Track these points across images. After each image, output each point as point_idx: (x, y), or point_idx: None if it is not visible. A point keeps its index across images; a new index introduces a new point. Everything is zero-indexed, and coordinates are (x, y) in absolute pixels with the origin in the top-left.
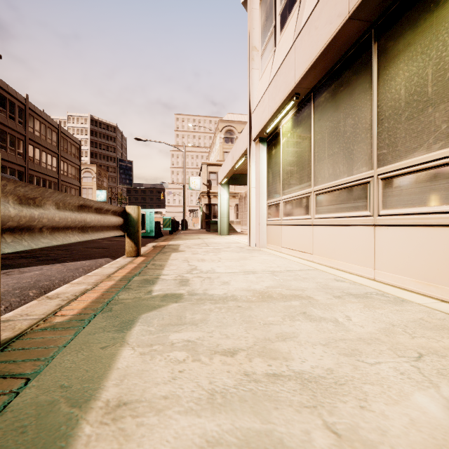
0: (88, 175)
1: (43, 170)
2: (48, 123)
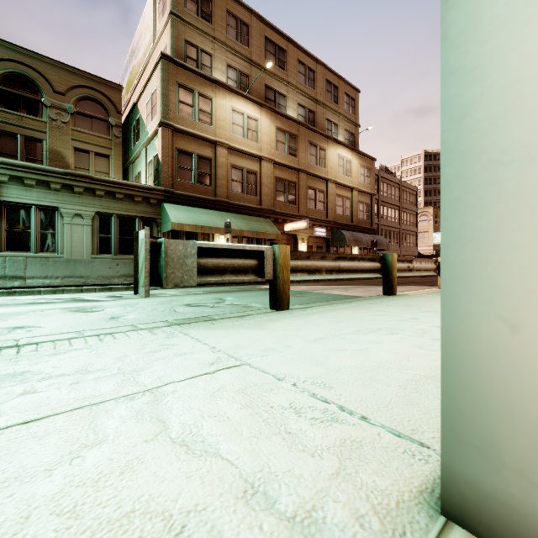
0: (423, 219)
1: (389, 223)
2: (392, 183)
